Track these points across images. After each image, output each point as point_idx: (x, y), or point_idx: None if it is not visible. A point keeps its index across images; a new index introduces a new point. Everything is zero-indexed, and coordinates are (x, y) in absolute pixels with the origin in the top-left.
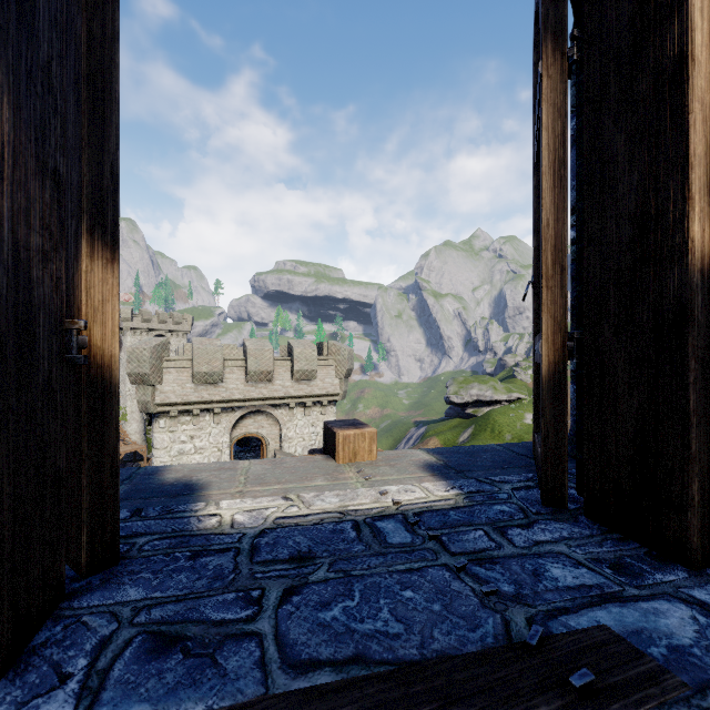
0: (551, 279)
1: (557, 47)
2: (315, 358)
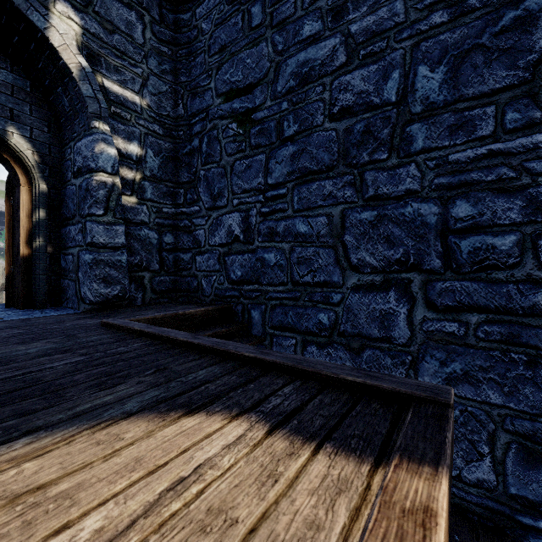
0: (8, 253)
1: (9, 199)
2: None
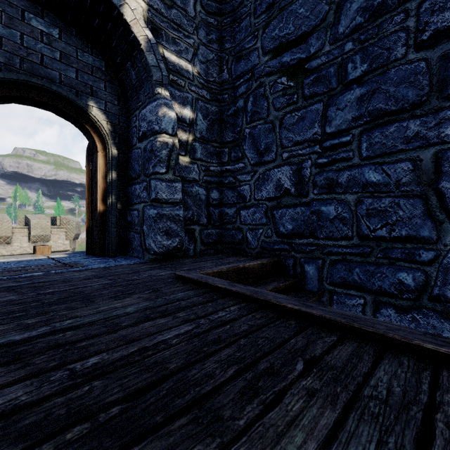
0: (87, 210)
1: (88, 164)
2: (49, 227)
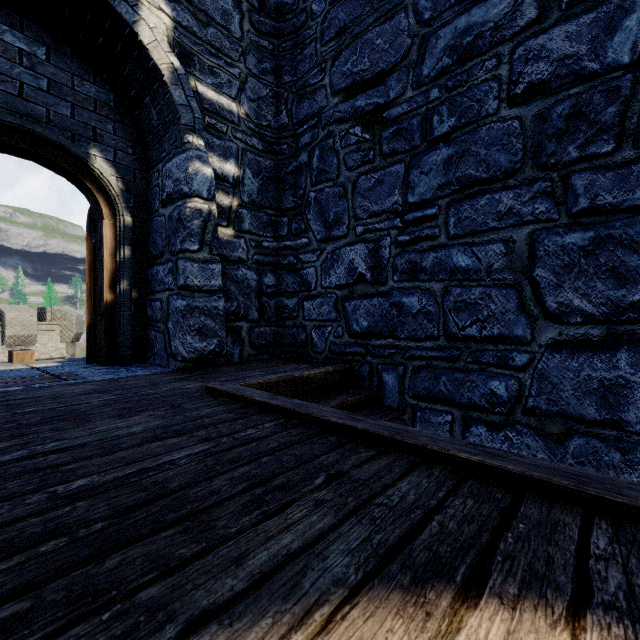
0: (89, 300)
1: (91, 235)
2: (35, 324)
